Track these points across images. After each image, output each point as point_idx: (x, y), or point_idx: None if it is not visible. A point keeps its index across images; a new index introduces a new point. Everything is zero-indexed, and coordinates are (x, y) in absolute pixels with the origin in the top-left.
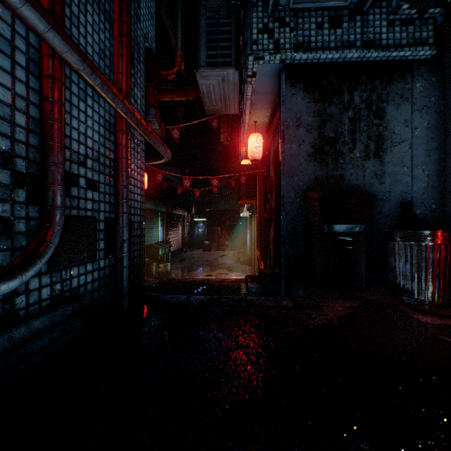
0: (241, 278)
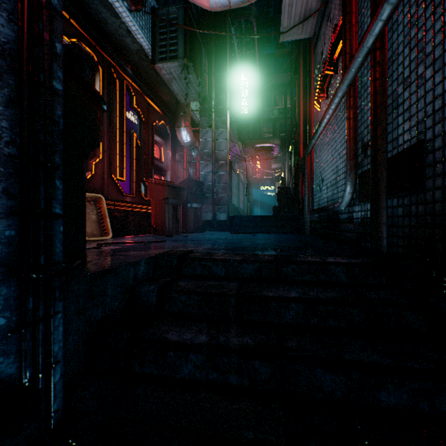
0: None
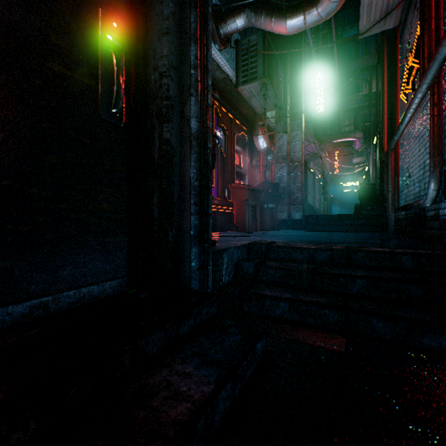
0: None
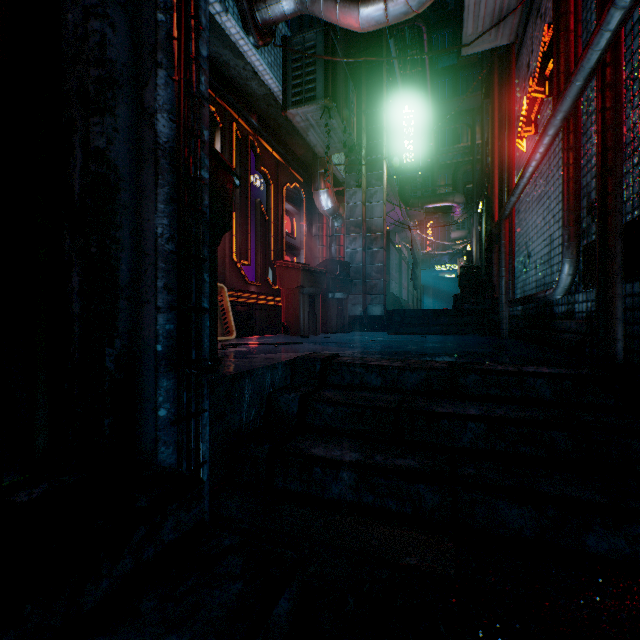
0: None
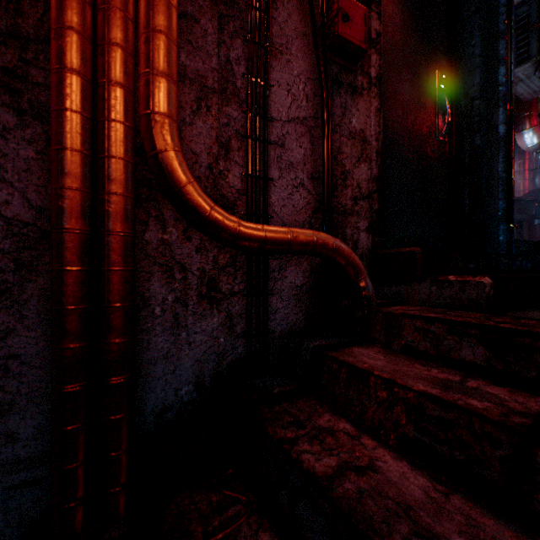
0: (484, 322)
